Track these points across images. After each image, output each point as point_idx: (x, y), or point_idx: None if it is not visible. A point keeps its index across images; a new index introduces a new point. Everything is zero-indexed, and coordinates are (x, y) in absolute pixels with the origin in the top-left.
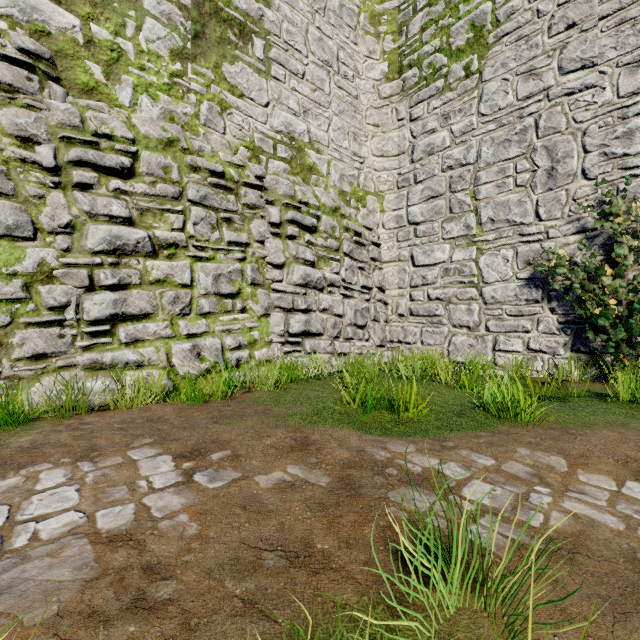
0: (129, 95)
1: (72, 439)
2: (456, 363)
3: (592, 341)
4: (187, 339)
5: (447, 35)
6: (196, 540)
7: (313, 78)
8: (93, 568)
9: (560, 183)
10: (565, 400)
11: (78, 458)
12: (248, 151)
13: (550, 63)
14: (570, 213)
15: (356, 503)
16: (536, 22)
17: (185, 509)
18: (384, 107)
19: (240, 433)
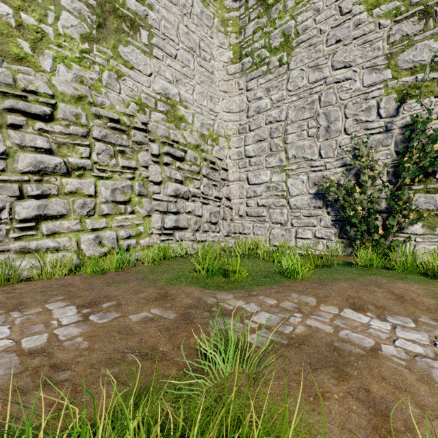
0: (50, 64)
1: (6, 299)
2: (273, 246)
3: (349, 231)
4: (92, 232)
5: (268, 38)
6: (86, 350)
7: (182, 59)
8: (18, 368)
9: (332, 136)
10: (330, 267)
11: (10, 310)
12: (137, 105)
13: (327, 62)
14: (338, 154)
15: (189, 327)
16: (319, 36)
17: (81, 335)
18: (230, 80)
19: (124, 291)
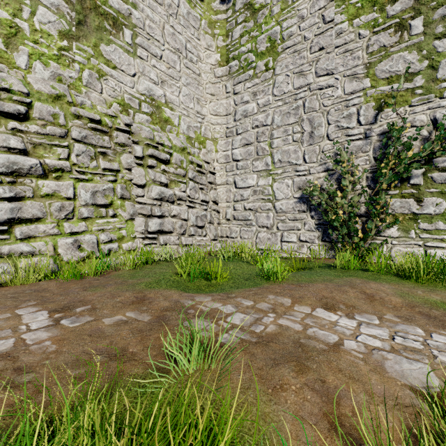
0: (25, 60)
1: None
2: (259, 250)
3: (331, 235)
4: (70, 236)
5: (255, 42)
6: (53, 353)
7: (168, 60)
8: None
9: (316, 141)
10: (312, 269)
11: None
12: (120, 106)
13: (311, 69)
14: (321, 159)
15: (162, 328)
16: (304, 43)
17: (50, 338)
18: (218, 83)
19: (100, 295)
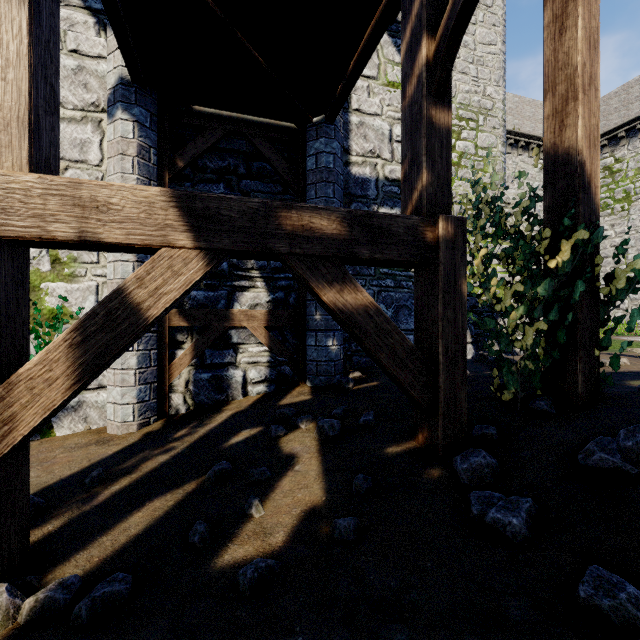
0: None
1: None
2: None
3: None
4: None
5: (613, 192)
6: None
7: None
8: None
9: None
10: None
11: None
12: None
13: None
14: None
15: None
16: None
17: None
18: None
19: None
